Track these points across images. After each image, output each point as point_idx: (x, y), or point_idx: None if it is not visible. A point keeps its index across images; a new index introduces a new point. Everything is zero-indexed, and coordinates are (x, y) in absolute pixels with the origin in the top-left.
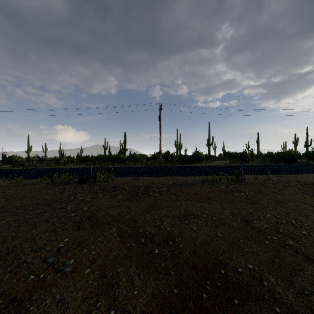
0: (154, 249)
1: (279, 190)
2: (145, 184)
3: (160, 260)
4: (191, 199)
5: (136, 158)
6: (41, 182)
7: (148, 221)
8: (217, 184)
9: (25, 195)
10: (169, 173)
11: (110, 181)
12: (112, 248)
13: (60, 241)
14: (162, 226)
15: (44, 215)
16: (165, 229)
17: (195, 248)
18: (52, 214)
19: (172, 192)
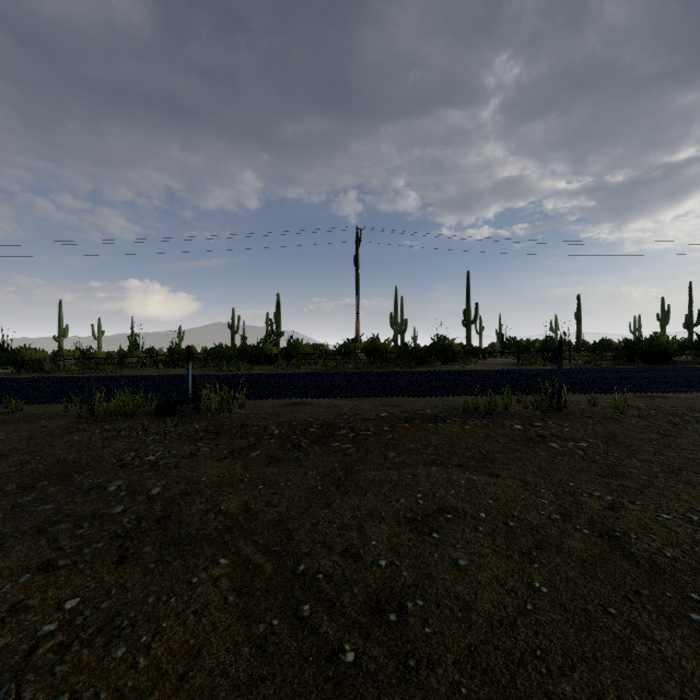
0: (342, 645)
1: (663, 434)
2: (321, 417)
3: (361, 698)
4: (440, 461)
5: (303, 352)
6: (68, 411)
7: (326, 533)
8: (500, 419)
9: (12, 448)
10: (378, 389)
11: (234, 410)
12: (207, 641)
13: (51, 610)
14: (364, 554)
15: (38, 510)
16: (374, 565)
17: (471, 644)
18: (61, 506)
19: (390, 439)
